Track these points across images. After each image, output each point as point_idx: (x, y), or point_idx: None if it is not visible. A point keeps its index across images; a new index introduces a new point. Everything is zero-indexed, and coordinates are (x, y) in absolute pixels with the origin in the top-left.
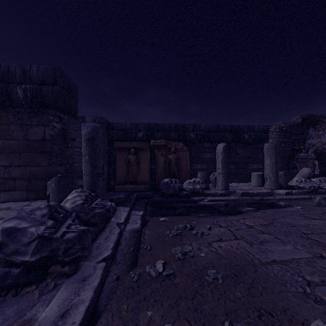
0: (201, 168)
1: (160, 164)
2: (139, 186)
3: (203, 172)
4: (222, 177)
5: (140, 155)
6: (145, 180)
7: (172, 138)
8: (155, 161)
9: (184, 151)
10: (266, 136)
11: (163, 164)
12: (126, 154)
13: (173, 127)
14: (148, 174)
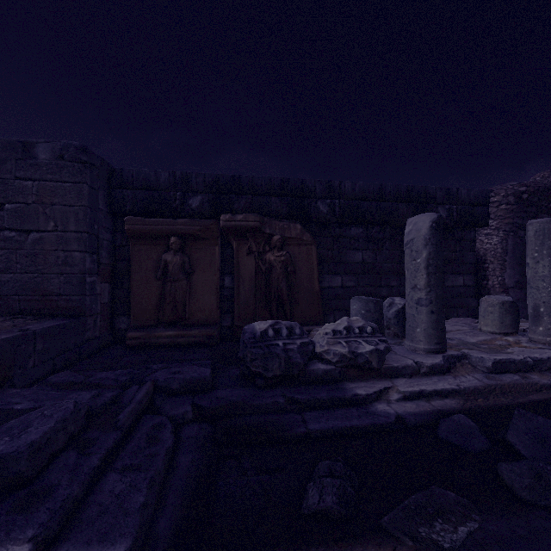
0: (343, 286)
1: (245, 275)
2: (192, 331)
3: (369, 298)
4: (428, 312)
5: (195, 252)
6: (207, 315)
7: (276, 212)
8: (233, 268)
9: (305, 244)
10: (483, 214)
11: (252, 277)
12: (157, 249)
13: (278, 185)
14: (215, 301)
